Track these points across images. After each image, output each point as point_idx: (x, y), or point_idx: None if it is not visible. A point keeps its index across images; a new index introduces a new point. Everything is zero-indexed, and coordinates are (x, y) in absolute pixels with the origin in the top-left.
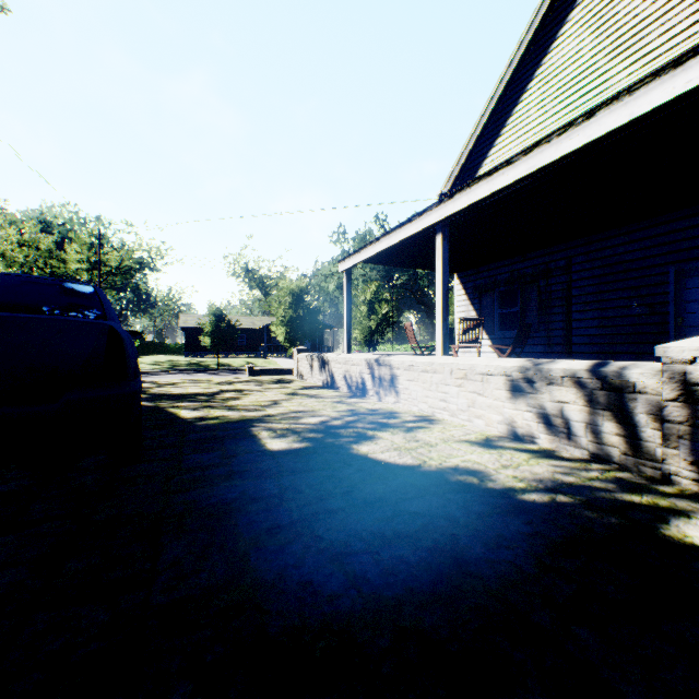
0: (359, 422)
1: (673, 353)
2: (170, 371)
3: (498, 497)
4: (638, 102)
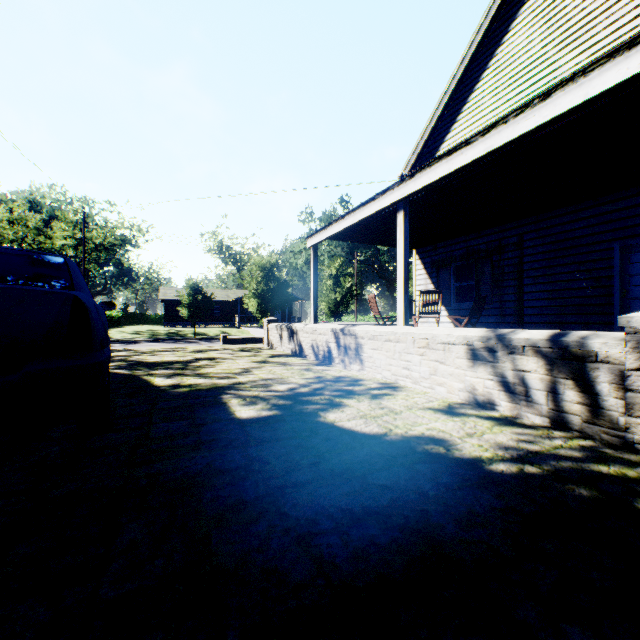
0: (326, 389)
1: (637, 323)
2: (150, 340)
3: (466, 468)
4: (593, 82)
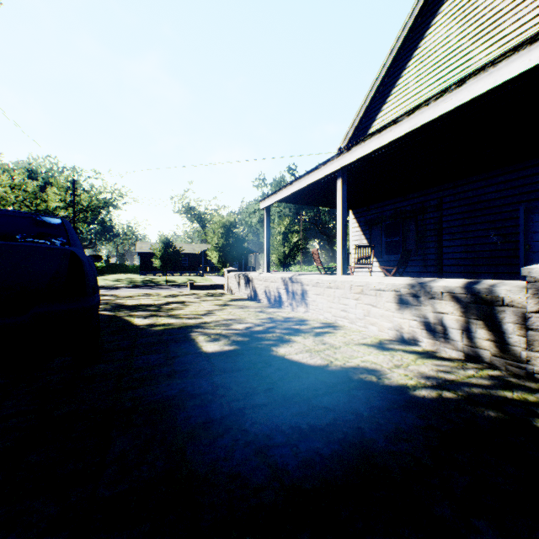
0: (277, 328)
1: (536, 273)
2: (129, 286)
3: (394, 393)
4: (500, 72)
